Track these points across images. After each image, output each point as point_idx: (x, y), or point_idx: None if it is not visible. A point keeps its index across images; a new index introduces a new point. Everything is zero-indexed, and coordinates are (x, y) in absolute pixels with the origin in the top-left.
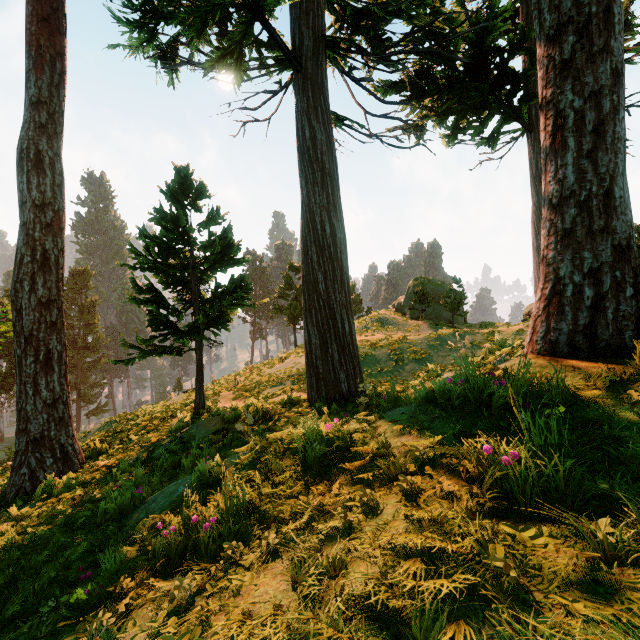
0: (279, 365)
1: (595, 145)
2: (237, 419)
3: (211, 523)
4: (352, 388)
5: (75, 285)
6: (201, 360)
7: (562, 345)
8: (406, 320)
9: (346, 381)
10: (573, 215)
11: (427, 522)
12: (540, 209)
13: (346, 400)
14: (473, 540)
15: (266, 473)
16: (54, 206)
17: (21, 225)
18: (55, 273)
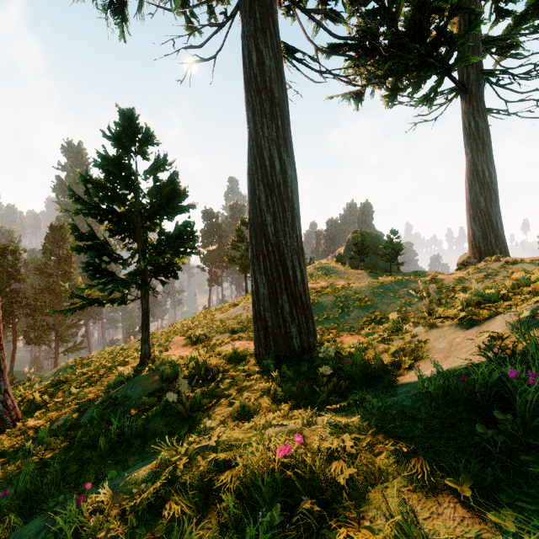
0: (230, 311)
1: None
2: (177, 376)
3: None
4: (305, 344)
5: (53, 238)
6: (147, 309)
7: None
8: (347, 269)
9: (298, 336)
10: None
11: None
12: (474, 165)
13: (298, 357)
14: None
15: None
16: None
17: None
18: None
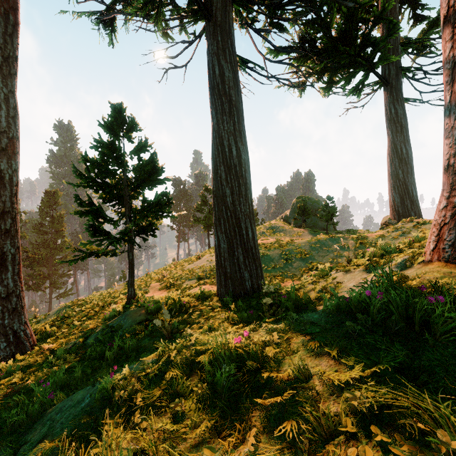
0: (196, 262)
1: None
2: (158, 310)
3: None
4: (255, 285)
5: (48, 202)
6: (132, 260)
7: None
8: (291, 228)
9: (250, 279)
10: None
11: None
12: (394, 144)
13: (250, 295)
14: None
15: (170, 393)
16: (8, 134)
17: None
18: (9, 189)
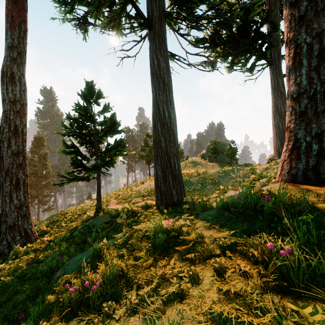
0: (141, 186)
1: (319, 63)
2: (118, 215)
3: (96, 287)
4: (179, 199)
5: (36, 144)
6: (99, 183)
7: (299, 177)
8: (206, 162)
9: (176, 195)
10: (306, 103)
11: (232, 293)
12: (276, 105)
13: (176, 205)
14: (270, 315)
15: (132, 250)
16: (21, 102)
17: (3, 112)
18: (21, 137)
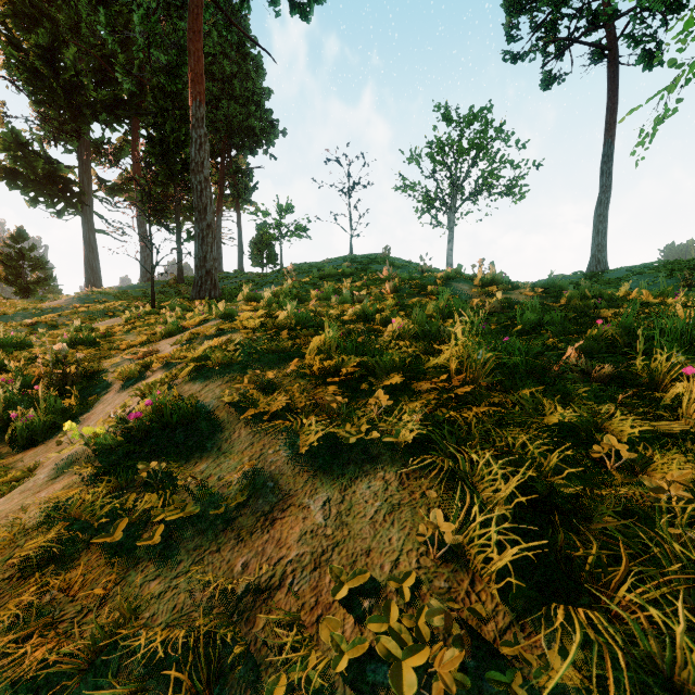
0: None
1: (145, 264)
2: None
3: None
4: None
5: None
6: None
7: None
8: None
9: None
10: (142, 273)
11: None
12: None
13: None
14: None
15: None
16: None
17: None
18: None
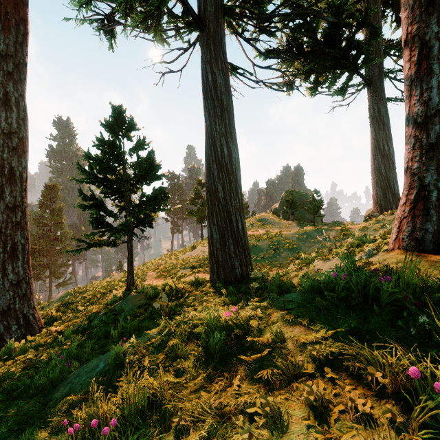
0: (190, 252)
1: None
2: (156, 296)
3: (109, 430)
4: (244, 272)
5: (48, 195)
6: (131, 250)
7: (428, 242)
8: (280, 220)
9: (239, 267)
10: (438, 131)
11: None
12: (377, 141)
13: (239, 282)
14: None
15: (172, 357)
16: (19, 134)
17: None
18: (19, 185)
